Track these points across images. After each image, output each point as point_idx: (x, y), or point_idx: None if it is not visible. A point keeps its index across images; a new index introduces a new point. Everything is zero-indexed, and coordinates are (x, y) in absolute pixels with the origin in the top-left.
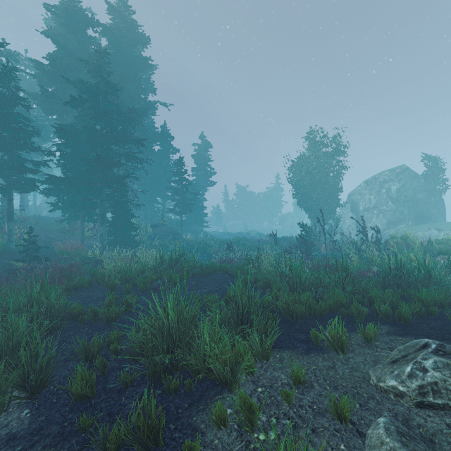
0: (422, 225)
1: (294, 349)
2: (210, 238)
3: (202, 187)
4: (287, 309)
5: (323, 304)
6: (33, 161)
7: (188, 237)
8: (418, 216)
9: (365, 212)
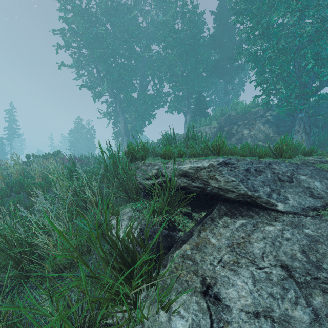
0: None
1: None
2: None
3: (11, 139)
4: None
5: None
6: None
7: None
8: None
9: None
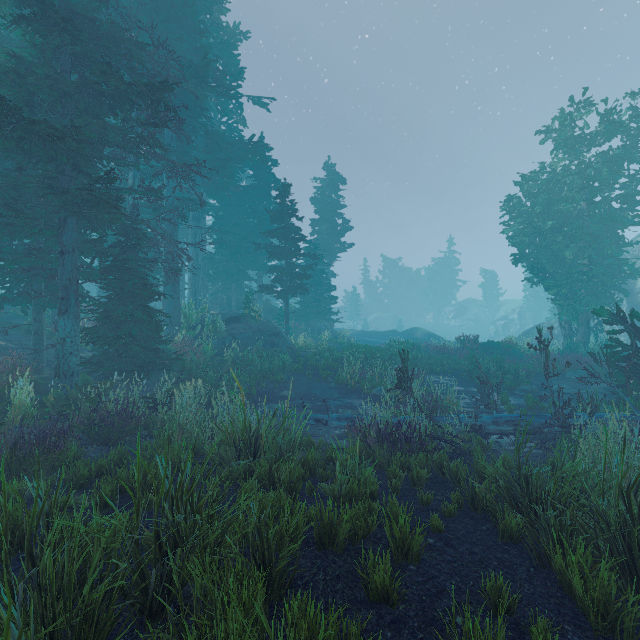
0: None
1: None
2: (342, 342)
3: (328, 253)
4: None
5: None
6: None
7: (300, 342)
8: None
9: None
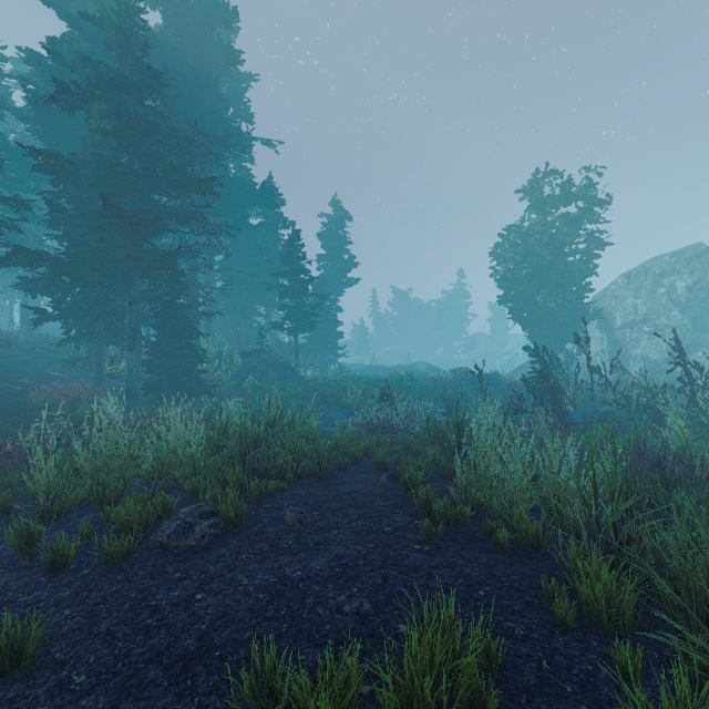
0: None
1: None
2: (348, 376)
3: (335, 289)
4: None
5: None
6: None
7: (308, 375)
8: None
9: (626, 329)
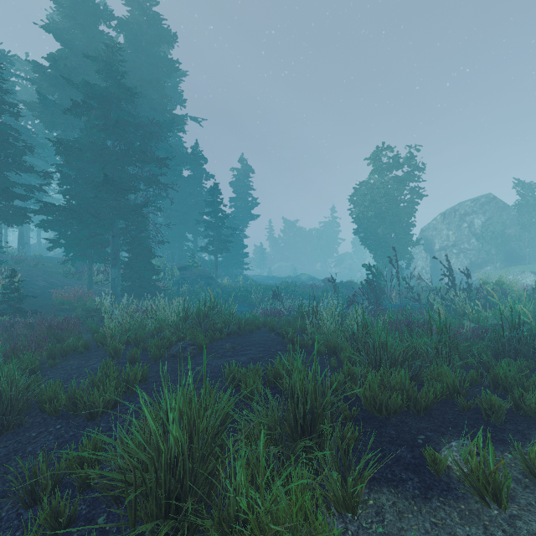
0: (514, 268)
1: (398, 486)
2: (251, 283)
3: (242, 221)
4: (372, 399)
5: (431, 391)
6: (24, 185)
7: (224, 282)
8: (508, 256)
9: (442, 251)
